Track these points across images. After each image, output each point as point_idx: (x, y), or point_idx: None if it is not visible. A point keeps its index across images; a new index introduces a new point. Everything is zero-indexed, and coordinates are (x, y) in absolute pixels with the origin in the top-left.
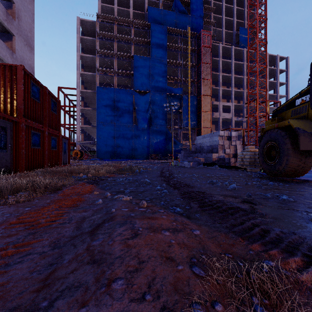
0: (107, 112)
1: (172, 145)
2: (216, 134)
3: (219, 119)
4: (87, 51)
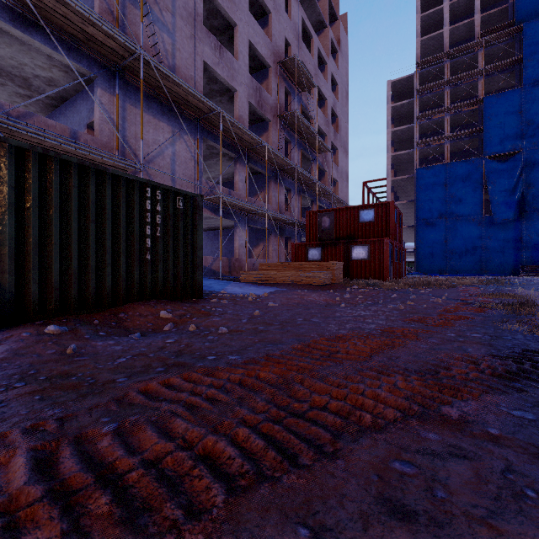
0: (434, 203)
1: None
2: None
3: None
4: (397, 119)
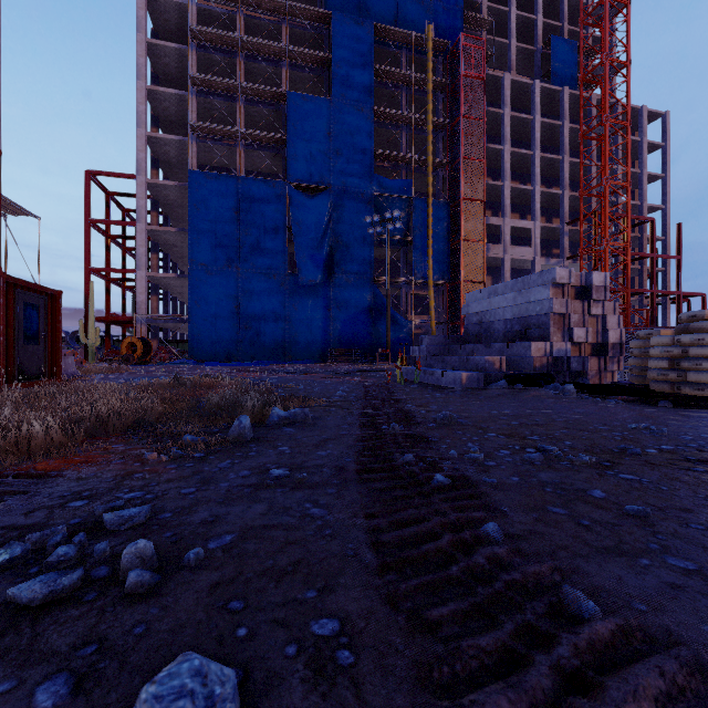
0: (219, 238)
1: (387, 325)
2: (542, 279)
3: (502, 261)
4: (167, 83)
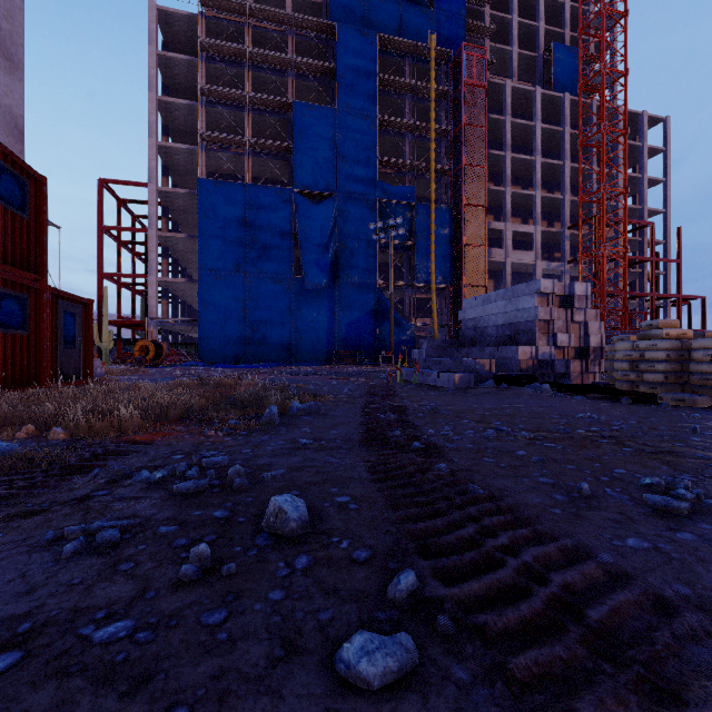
0: (227, 244)
1: (391, 328)
2: (529, 289)
3: (504, 265)
4: (176, 93)
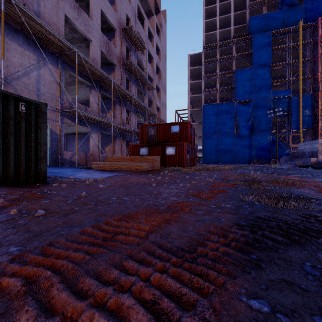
0: (212, 124)
1: (276, 150)
2: (316, 142)
3: None
4: (193, 76)
